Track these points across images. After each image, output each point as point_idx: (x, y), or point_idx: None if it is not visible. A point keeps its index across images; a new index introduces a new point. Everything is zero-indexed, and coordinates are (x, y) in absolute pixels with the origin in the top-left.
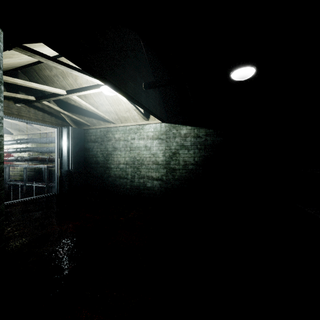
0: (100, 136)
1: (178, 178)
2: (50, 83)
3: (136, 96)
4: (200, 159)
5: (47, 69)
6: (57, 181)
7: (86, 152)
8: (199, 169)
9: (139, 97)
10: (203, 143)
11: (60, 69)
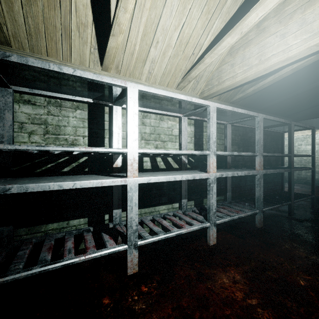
0: None
1: None
2: None
3: (317, 125)
4: None
5: None
6: None
7: None
8: None
9: (318, 125)
10: None
11: None
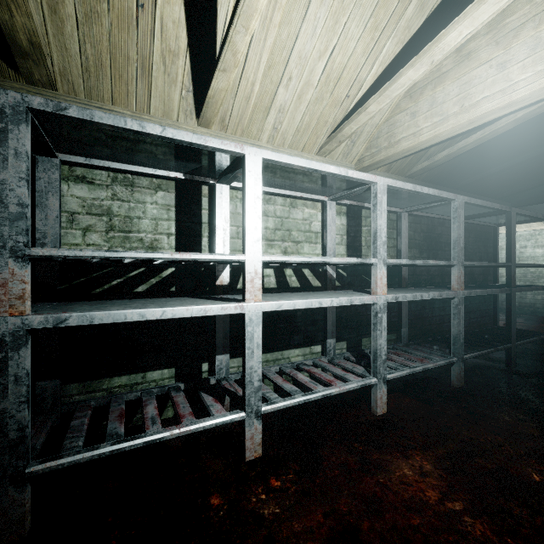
0: None
1: None
2: None
3: None
4: None
5: None
6: None
7: None
8: None
9: None
10: None
11: None
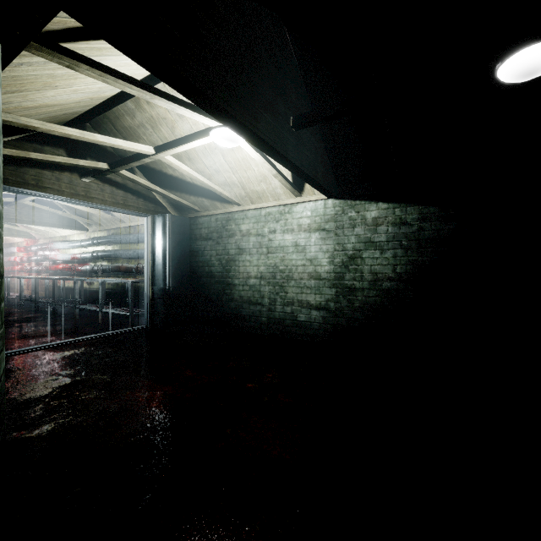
0: (216, 228)
1: (361, 307)
2: (134, 140)
3: (277, 143)
4: (407, 269)
5: (128, 115)
6: (147, 307)
7: (193, 258)
8: (406, 290)
9: (283, 144)
10: (415, 236)
11: (147, 113)
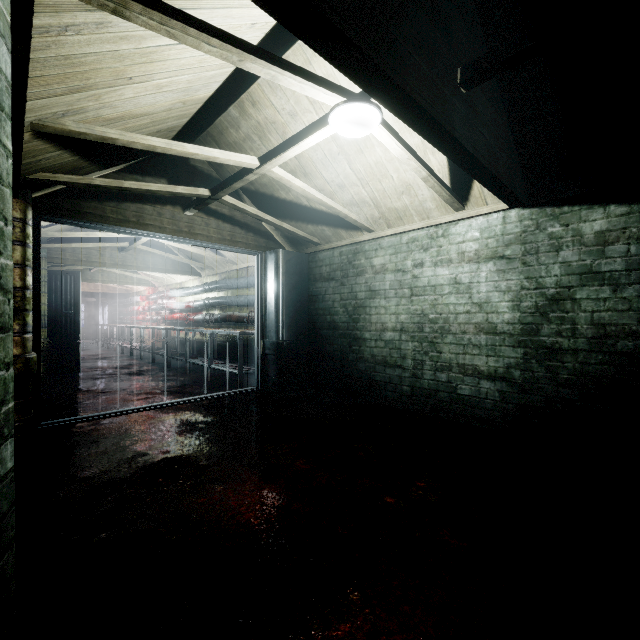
0: (340, 265)
1: (572, 380)
2: None
3: (437, 109)
4: None
5: (232, 127)
6: (258, 364)
7: (311, 304)
8: None
9: (445, 112)
10: None
11: (253, 120)
